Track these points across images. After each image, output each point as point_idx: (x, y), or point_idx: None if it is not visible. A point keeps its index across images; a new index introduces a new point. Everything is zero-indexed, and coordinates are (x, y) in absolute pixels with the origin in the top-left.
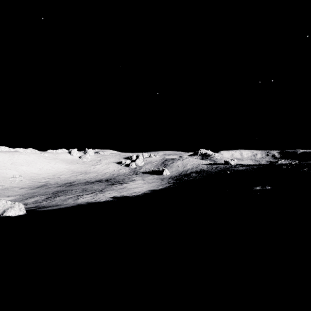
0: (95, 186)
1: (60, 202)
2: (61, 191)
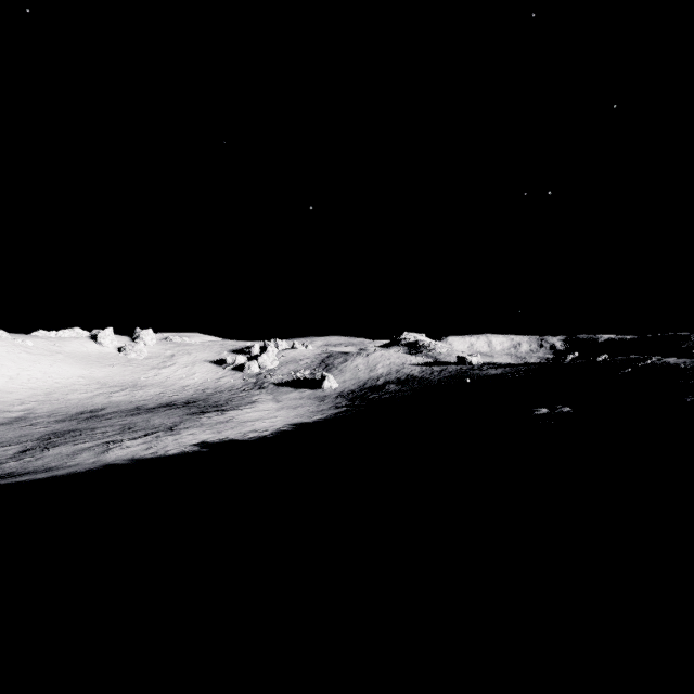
0: (155, 418)
1: (56, 462)
2: (65, 433)
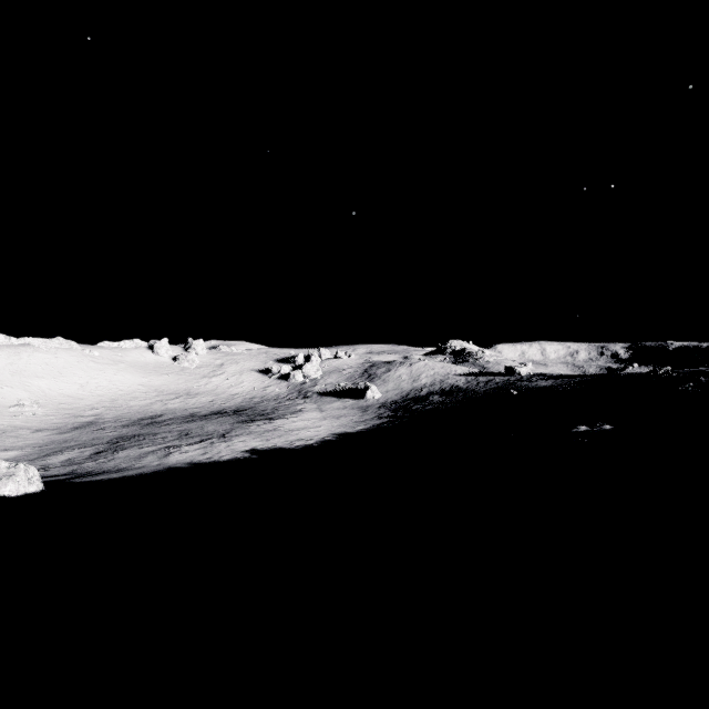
0: (208, 425)
1: (126, 463)
2: (131, 437)
